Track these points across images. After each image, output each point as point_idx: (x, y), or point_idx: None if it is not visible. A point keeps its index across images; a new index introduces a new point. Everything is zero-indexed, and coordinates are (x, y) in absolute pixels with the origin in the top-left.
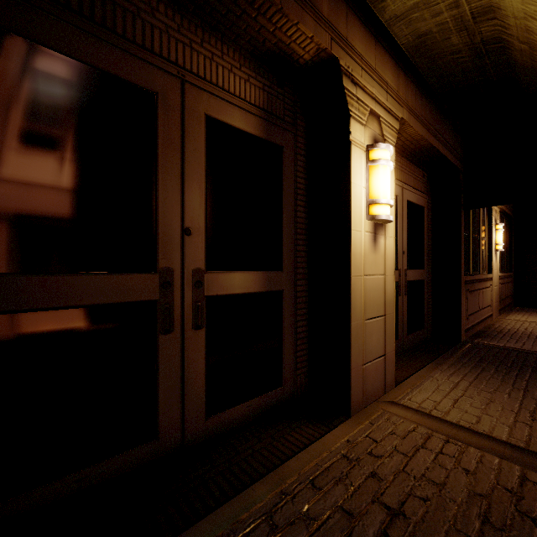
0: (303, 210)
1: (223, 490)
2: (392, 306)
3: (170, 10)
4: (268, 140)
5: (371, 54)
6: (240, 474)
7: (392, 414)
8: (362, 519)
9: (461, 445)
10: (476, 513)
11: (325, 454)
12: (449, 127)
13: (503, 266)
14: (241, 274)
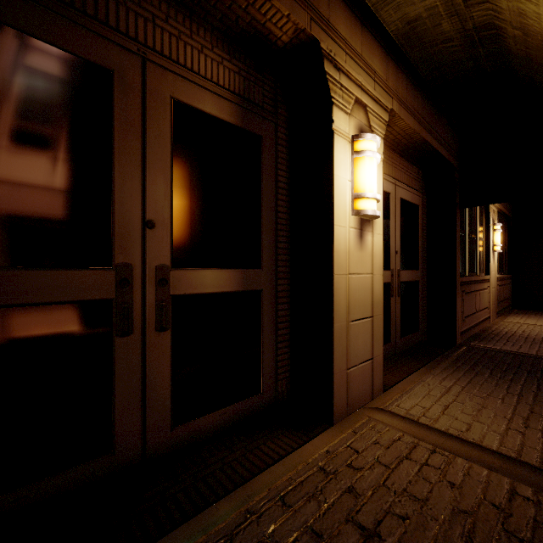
0: (285, 204)
1: (183, 509)
2: (380, 307)
3: None
4: (244, 128)
5: (356, 40)
6: (204, 490)
7: (377, 421)
8: (332, 542)
9: (448, 456)
10: (458, 534)
11: (301, 466)
12: (443, 123)
13: (502, 268)
14: (213, 272)
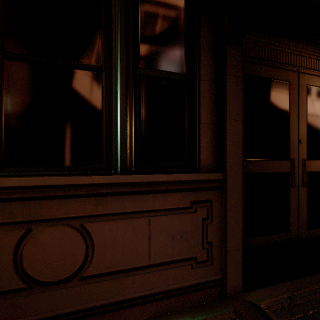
0: None
1: None
2: None
3: (294, 42)
4: None
5: None
6: None
7: None
8: None
9: None
10: None
11: None
12: None
13: None
14: None
